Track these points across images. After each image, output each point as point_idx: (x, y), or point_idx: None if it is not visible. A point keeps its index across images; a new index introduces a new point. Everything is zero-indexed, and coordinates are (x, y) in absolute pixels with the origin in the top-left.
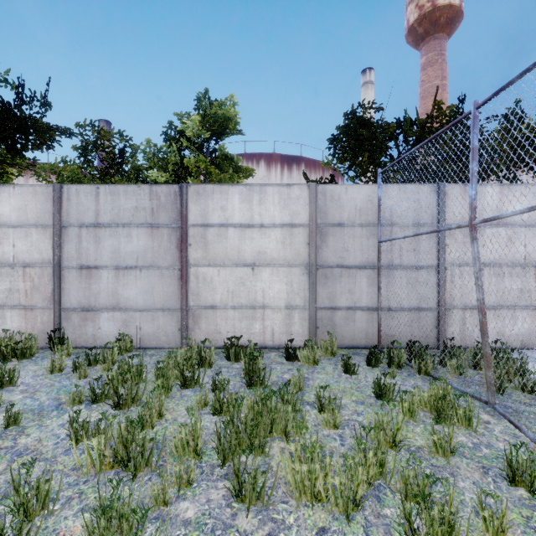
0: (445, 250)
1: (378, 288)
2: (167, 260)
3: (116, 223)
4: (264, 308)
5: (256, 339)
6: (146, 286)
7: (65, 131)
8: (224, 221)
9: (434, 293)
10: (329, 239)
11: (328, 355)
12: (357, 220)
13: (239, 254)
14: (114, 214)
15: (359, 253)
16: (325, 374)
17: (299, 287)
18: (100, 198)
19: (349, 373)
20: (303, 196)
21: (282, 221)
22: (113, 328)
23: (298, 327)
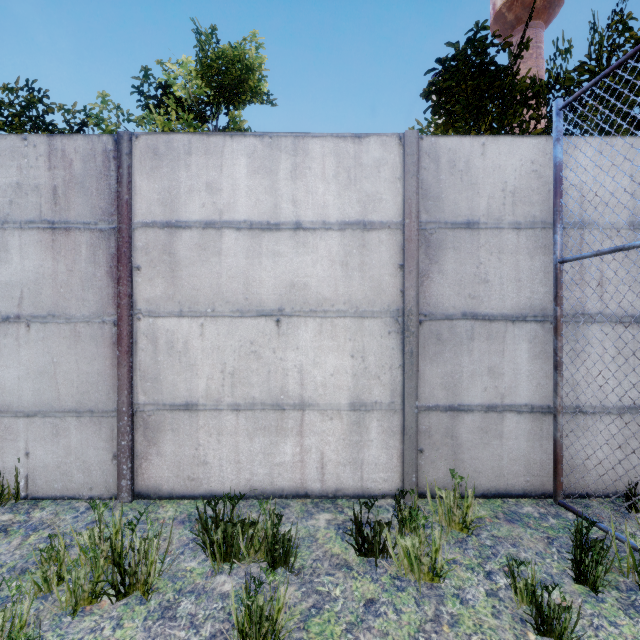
0: None
1: (555, 365)
2: (88, 301)
3: None
4: (302, 409)
5: (286, 477)
6: (39, 361)
7: None
8: (215, 216)
9: None
10: (446, 255)
11: (454, 527)
12: (506, 215)
13: (248, 288)
14: None
15: (512, 287)
16: (478, 637)
17: (380, 362)
18: None
19: (550, 632)
20: (389, 160)
21: (343, 216)
22: None
23: (378, 451)
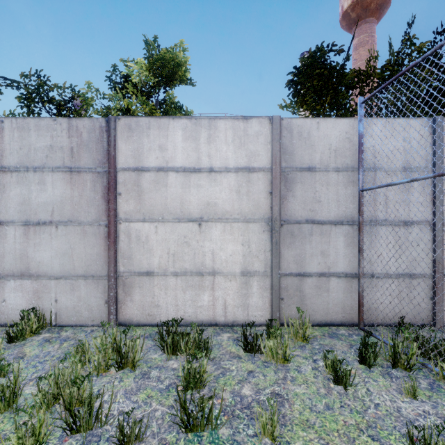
0: (442, 201)
1: (359, 249)
2: (91, 213)
3: (25, 166)
4: (214, 275)
5: (204, 314)
6: (63, 247)
7: (4, 77)
8: (163, 164)
9: (428, 255)
10: (296, 187)
11: (299, 339)
12: (331, 163)
13: (183, 206)
14: (22, 155)
15: (334, 205)
16: (304, 385)
17: (258, 248)
18: (4, 134)
19: (341, 383)
20: (264, 132)
21: (237, 164)
22: (21, 301)
23: (257, 299)
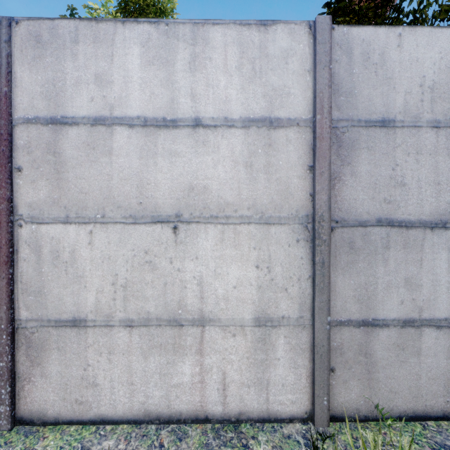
0: None
1: None
2: None
3: None
4: (202, 325)
5: (184, 400)
6: None
7: None
8: (104, 111)
9: None
10: (359, 156)
11: None
12: (425, 112)
13: (142, 192)
14: None
15: (431, 191)
16: None
17: (287, 273)
18: None
19: None
20: (298, 51)
21: (247, 112)
22: None
23: (285, 370)
